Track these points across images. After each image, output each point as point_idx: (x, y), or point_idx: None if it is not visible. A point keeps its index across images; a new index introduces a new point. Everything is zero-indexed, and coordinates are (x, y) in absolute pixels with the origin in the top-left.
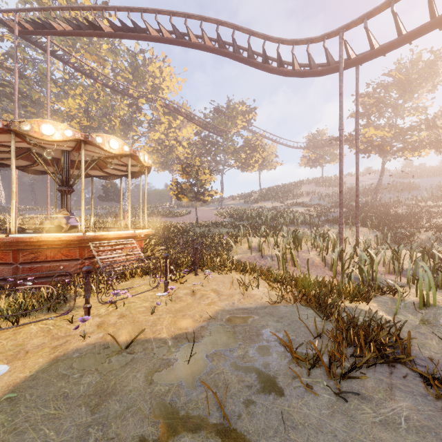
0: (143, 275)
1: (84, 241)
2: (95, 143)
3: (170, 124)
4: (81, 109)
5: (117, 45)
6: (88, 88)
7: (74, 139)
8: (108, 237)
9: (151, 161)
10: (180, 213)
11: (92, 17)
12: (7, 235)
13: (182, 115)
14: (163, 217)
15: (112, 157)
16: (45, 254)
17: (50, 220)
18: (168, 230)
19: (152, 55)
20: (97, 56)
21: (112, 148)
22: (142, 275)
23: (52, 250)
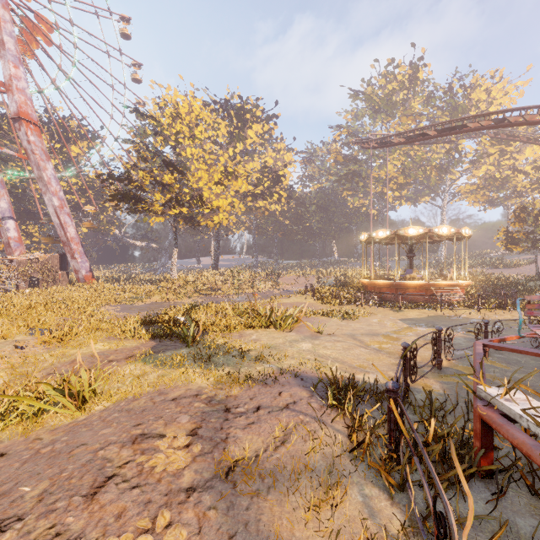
0: (465, 307)
1: (428, 286)
2: (434, 233)
3: (504, 149)
4: (397, 170)
5: (433, 95)
6: (402, 146)
7: (423, 233)
8: (440, 285)
9: (471, 231)
10: (515, 263)
11: (406, 78)
12: (394, 281)
13: (520, 140)
14: (489, 269)
15: (442, 235)
16: (408, 291)
17: (409, 274)
18: (491, 282)
19: (475, 82)
20: (412, 115)
21: (443, 232)
22: (464, 307)
23: (412, 289)
